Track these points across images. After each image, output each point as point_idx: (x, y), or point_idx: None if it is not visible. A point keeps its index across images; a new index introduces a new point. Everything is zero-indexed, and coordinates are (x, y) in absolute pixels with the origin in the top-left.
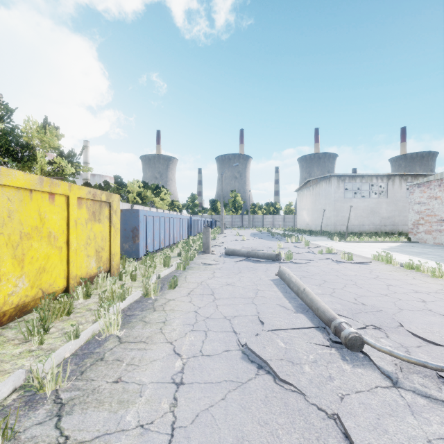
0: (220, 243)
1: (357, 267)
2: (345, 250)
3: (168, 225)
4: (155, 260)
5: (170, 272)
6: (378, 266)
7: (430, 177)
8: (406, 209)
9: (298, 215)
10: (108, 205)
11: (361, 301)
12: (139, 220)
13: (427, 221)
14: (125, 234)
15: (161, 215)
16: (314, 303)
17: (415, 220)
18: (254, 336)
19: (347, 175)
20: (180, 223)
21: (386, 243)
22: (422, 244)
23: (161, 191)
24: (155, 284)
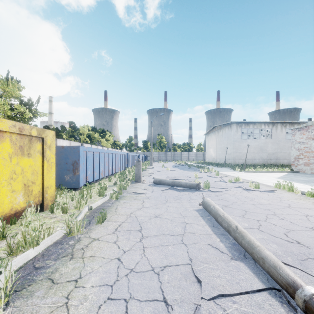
0: (149, 173)
1: (266, 195)
2: (248, 179)
3: (107, 159)
4: (92, 190)
5: (103, 203)
6: (283, 194)
7: (308, 123)
8: (285, 148)
9: (207, 152)
10: (41, 140)
11: (293, 238)
12: (78, 155)
13: (306, 156)
14: (67, 167)
15: (101, 151)
16: (256, 250)
17: (296, 155)
18: (193, 313)
19: (243, 123)
20: (118, 157)
21: (276, 173)
22: (302, 173)
23: (106, 134)
24: (80, 222)
